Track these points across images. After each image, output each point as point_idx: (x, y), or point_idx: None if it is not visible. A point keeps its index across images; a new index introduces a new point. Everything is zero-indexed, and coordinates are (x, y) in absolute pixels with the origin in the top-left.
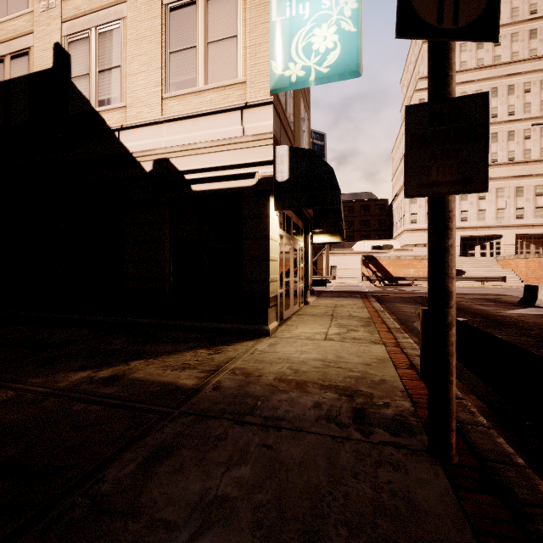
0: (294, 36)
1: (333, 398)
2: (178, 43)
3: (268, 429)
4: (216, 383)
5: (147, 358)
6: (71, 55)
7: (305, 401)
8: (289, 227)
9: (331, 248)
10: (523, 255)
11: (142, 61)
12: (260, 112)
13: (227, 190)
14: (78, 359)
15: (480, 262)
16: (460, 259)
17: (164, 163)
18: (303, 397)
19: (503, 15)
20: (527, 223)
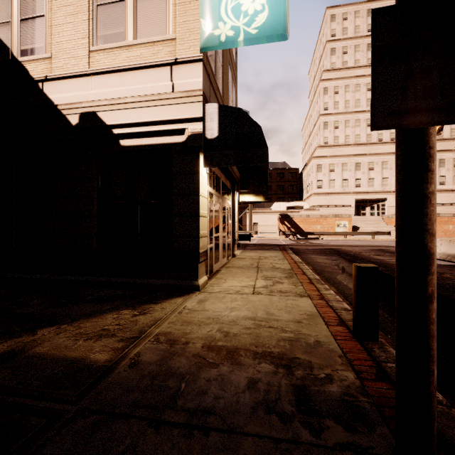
0: None
1: (269, 371)
2: None
3: (192, 434)
4: (135, 357)
5: (60, 324)
6: None
7: (237, 379)
8: (218, 186)
9: (253, 207)
10: None
11: (68, 12)
12: (189, 69)
13: (157, 146)
14: None
15: (370, 220)
16: (355, 217)
17: (91, 116)
18: (235, 372)
19: None
20: None
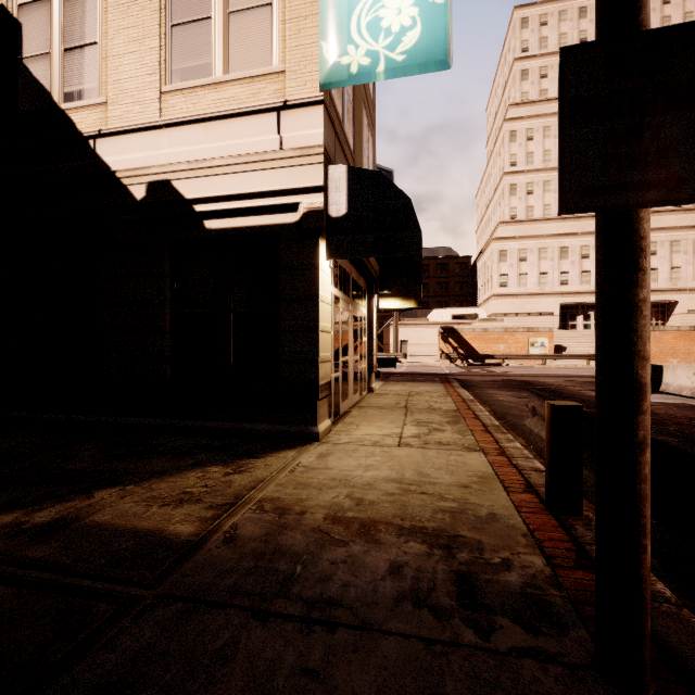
0: (355, 6)
1: (419, 553)
2: (185, 12)
3: (312, 629)
4: (230, 530)
5: (124, 484)
6: (23, 24)
7: (374, 562)
8: (348, 286)
9: (400, 317)
10: None
11: (131, 36)
12: (305, 115)
13: (258, 229)
14: (9, 488)
15: (584, 336)
16: (559, 332)
17: (163, 187)
18: (371, 553)
19: None
20: None
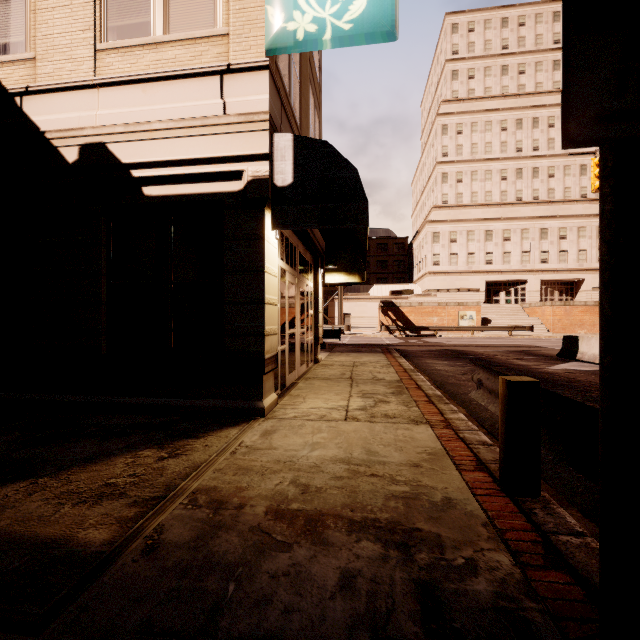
0: None
1: (373, 556)
2: None
3: None
4: (153, 535)
5: (38, 475)
6: None
7: (322, 572)
8: (294, 260)
9: (344, 292)
10: (550, 302)
11: None
12: (249, 80)
13: (200, 196)
14: None
15: (506, 310)
16: (485, 306)
17: (97, 150)
18: (319, 559)
19: (528, 41)
20: (551, 268)
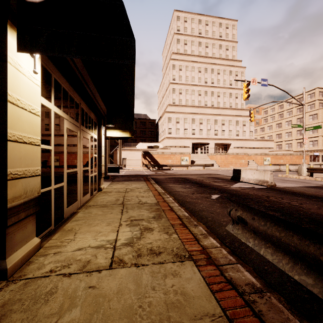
0: None
1: None
2: None
3: None
4: None
5: None
6: None
7: None
8: (76, 113)
9: (122, 146)
10: (219, 153)
11: None
12: None
13: None
14: None
15: (201, 156)
16: (192, 154)
17: None
18: None
19: (209, 33)
20: (219, 138)
